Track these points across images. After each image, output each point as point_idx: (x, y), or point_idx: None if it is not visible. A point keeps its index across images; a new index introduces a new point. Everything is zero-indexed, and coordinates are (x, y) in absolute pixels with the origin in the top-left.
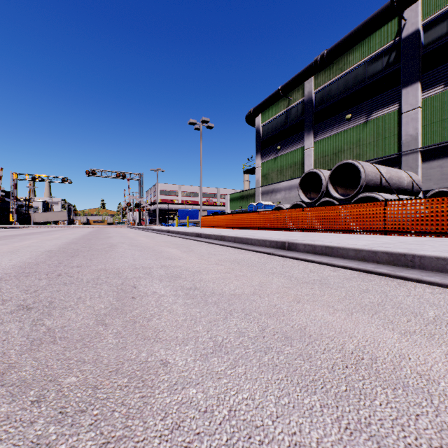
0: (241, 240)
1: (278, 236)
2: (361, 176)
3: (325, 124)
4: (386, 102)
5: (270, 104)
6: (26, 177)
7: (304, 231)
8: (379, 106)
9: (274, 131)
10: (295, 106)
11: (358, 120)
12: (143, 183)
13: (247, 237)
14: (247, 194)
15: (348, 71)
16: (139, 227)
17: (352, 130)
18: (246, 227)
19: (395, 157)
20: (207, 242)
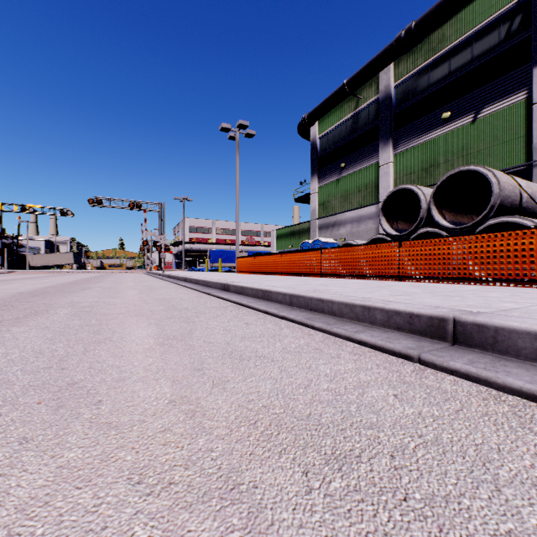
0: (306, 302)
1: (380, 292)
2: (493, 189)
3: (411, 129)
4: (505, 90)
5: (331, 106)
6: (14, 208)
7: (401, 280)
8: (494, 96)
9: (337, 144)
10: (365, 107)
11: (460, 119)
12: (164, 215)
13: (320, 297)
14: (299, 230)
15: (446, 51)
16: (155, 273)
17: (451, 135)
18: (302, 272)
19: (522, 170)
20: (237, 303)
